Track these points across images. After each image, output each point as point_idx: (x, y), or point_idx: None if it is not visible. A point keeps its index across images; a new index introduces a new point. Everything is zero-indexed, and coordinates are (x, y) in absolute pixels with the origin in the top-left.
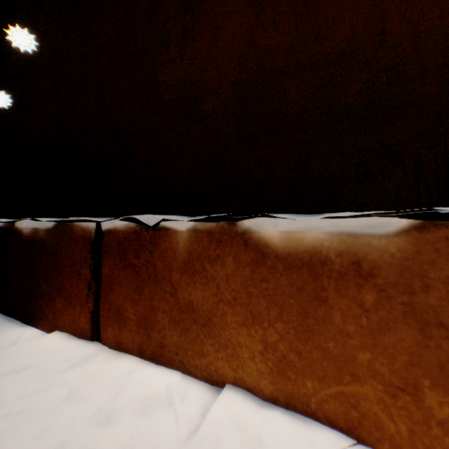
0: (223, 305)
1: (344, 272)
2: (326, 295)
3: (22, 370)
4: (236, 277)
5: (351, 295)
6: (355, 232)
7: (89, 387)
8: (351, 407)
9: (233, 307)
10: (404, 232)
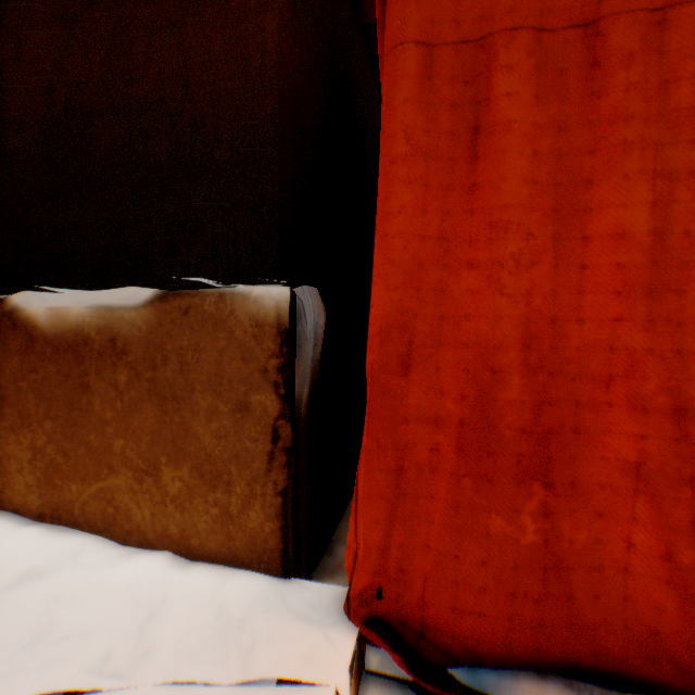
0: None
1: (104, 351)
2: (90, 380)
3: None
4: (7, 370)
5: (109, 376)
6: (113, 305)
7: None
8: (109, 504)
9: (4, 410)
10: (151, 303)
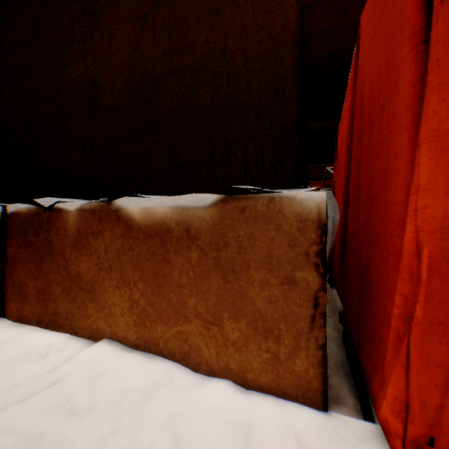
0: (103, 273)
1: (180, 237)
2: (170, 256)
3: None
4: (112, 248)
5: (184, 255)
6: (187, 206)
7: None
8: (184, 342)
9: (110, 274)
10: (215, 204)
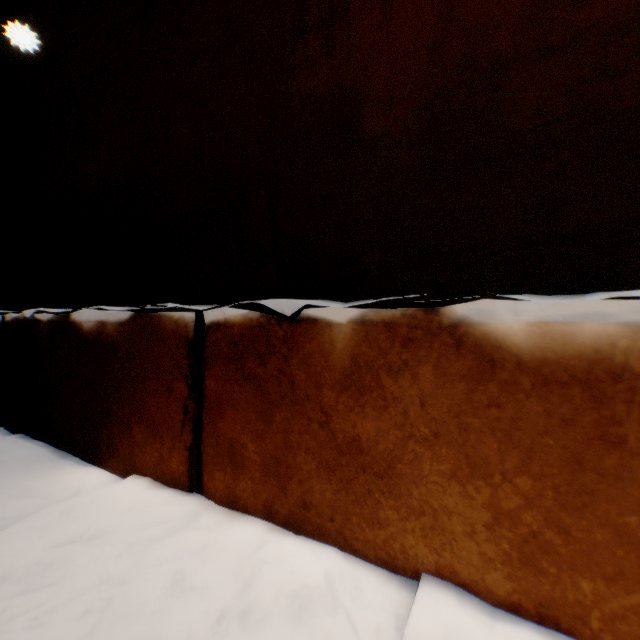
0: (415, 444)
1: None
2: (621, 432)
3: (93, 537)
4: (438, 398)
5: None
6: None
7: (201, 569)
8: None
9: (434, 448)
10: None
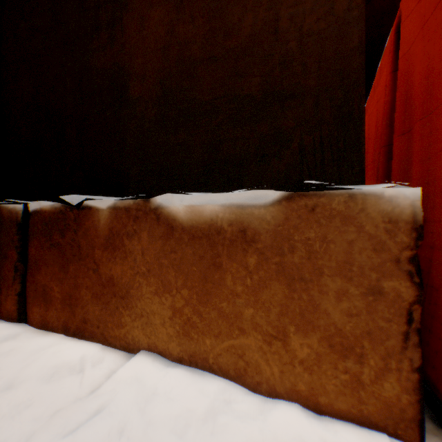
0: (139, 277)
1: (234, 239)
2: (221, 260)
3: None
4: (150, 250)
5: (239, 259)
6: (242, 204)
7: (1, 362)
8: (239, 358)
9: (148, 278)
10: (278, 202)
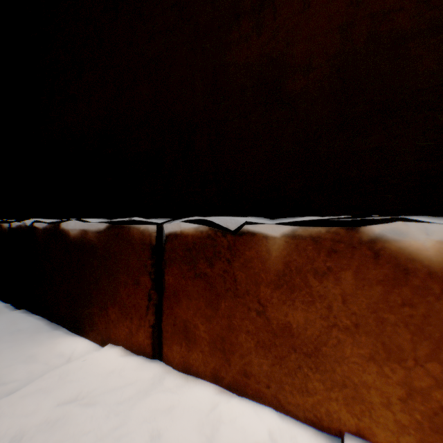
0: (337, 332)
1: None
2: None
3: (85, 397)
4: (358, 297)
5: None
6: None
7: (171, 427)
8: None
9: (354, 336)
10: None
